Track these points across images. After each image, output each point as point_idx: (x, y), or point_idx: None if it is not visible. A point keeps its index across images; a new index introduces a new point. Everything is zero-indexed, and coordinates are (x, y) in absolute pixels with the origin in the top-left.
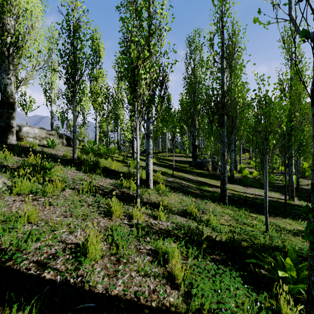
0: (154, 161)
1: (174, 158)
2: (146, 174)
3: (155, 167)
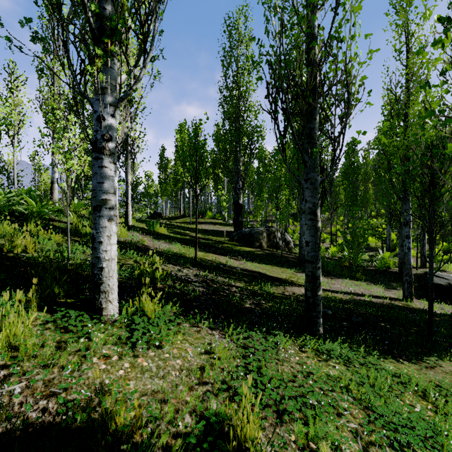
0: (163, 232)
1: (204, 227)
2: (93, 275)
3: (160, 243)
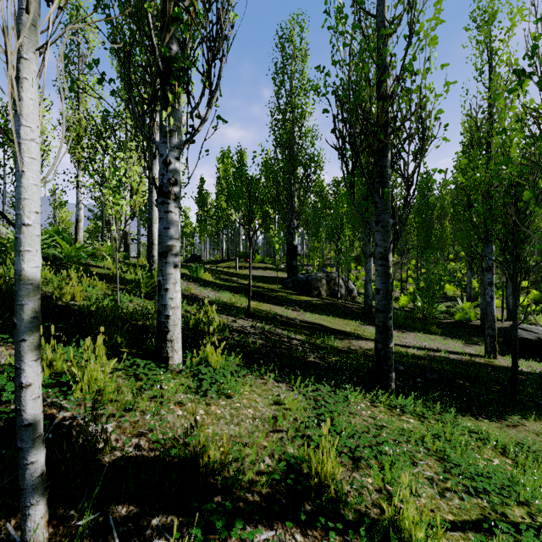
0: (208, 278)
1: (252, 272)
2: (159, 323)
3: (208, 291)
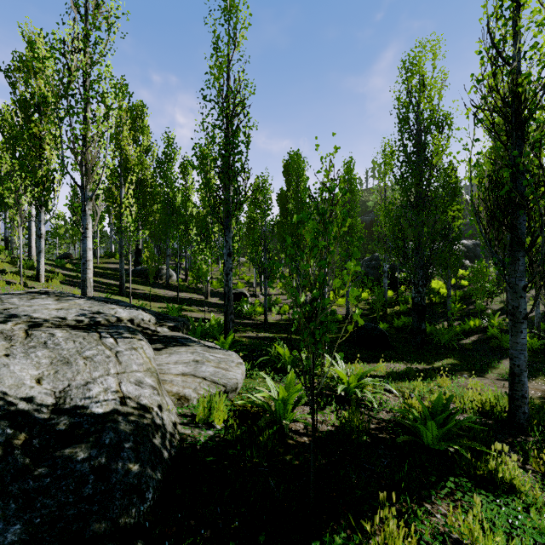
0: (69, 267)
1: (110, 266)
2: (38, 270)
3: (65, 271)
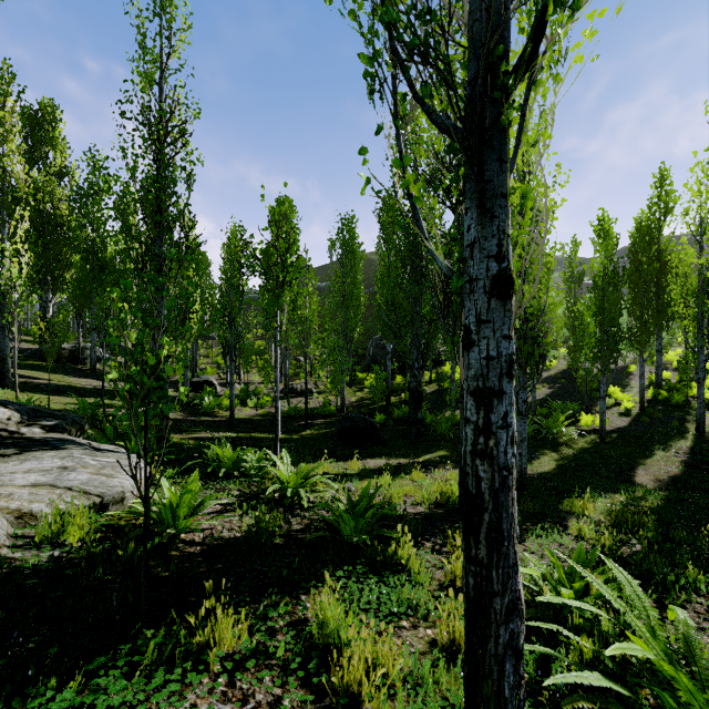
0: None
1: None
2: None
3: None
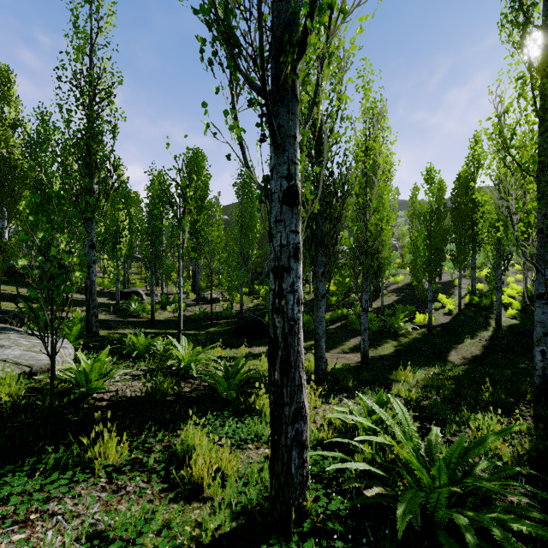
0: None
1: None
2: None
3: None
